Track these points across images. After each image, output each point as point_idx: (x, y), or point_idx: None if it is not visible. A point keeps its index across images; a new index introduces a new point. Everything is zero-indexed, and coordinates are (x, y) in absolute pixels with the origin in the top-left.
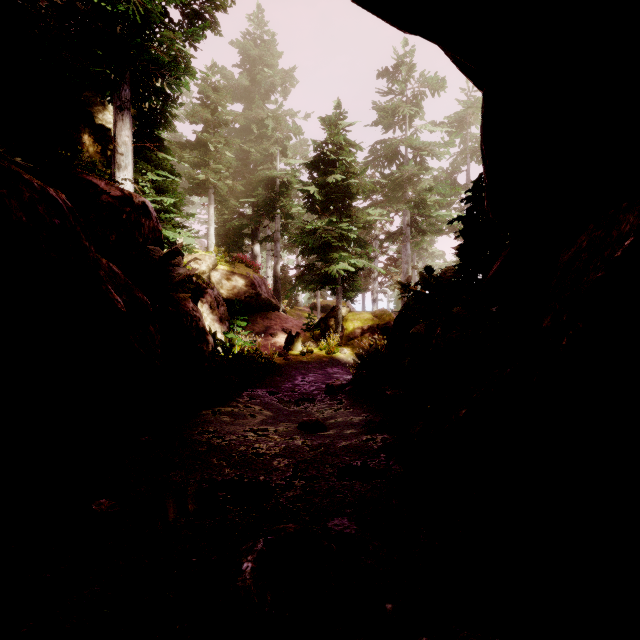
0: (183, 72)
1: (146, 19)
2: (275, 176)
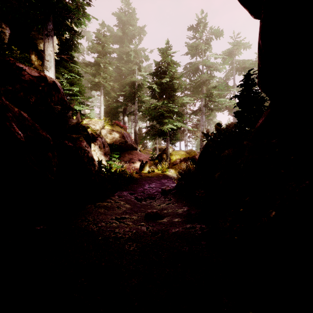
0: (82, 15)
1: None
2: (135, 81)
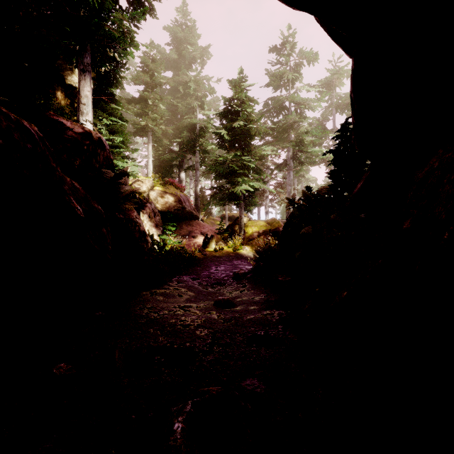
0: (129, 44)
1: (102, 5)
2: (196, 123)
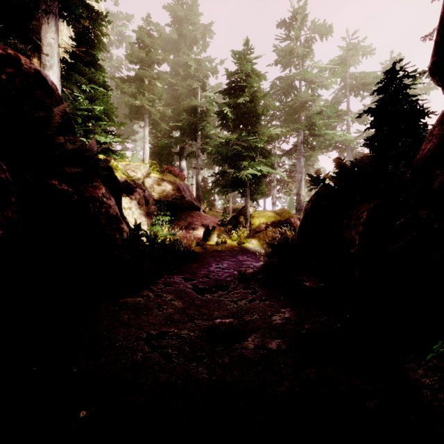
0: None
1: None
2: (197, 105)
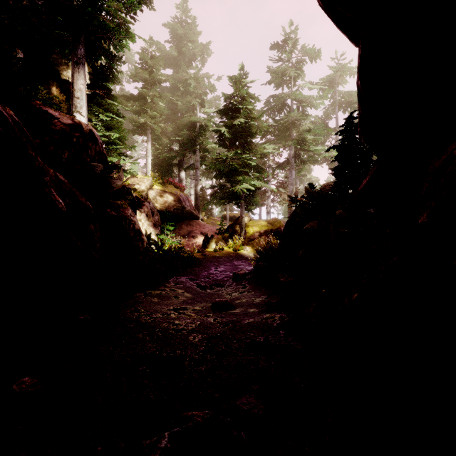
0: (124, 35)
1: None
2: (196, 121)
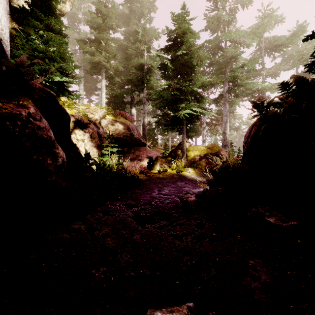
0: None
1: None
2: (143, 63)
